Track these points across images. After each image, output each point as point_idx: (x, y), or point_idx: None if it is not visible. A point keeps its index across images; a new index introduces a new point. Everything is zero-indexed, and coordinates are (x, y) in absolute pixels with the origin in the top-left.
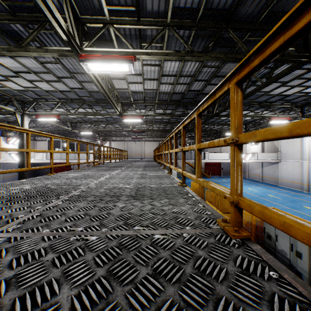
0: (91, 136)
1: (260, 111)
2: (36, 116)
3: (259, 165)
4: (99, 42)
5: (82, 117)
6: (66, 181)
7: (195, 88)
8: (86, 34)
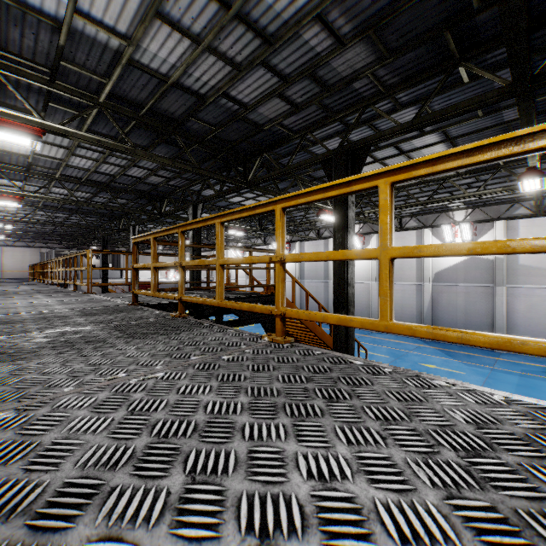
0: None
1: None
2: None
3: None
4: None
5: None
6: None
7: None
8: None
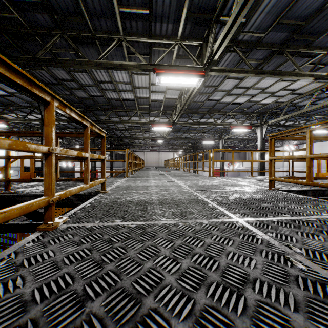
0: None
1: None
2: None
3: None
4: None
5: None
6: None
7: None
8: None
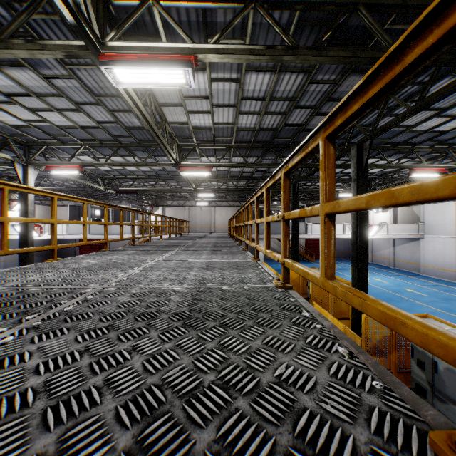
0: (134, 199)
1: (395, 158)
2: (47, 168)
3: (389, 243)
4: (136, 37)
5: (119, 169)
6: (70, 274)
7: (295, 121)
8: (113, 21)
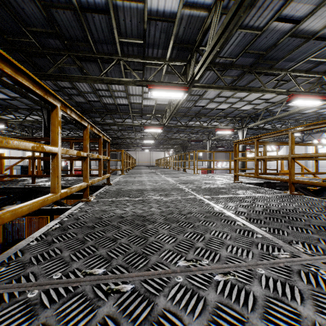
0: None
1: None
2: None
3: None
4: None
5: None
6: None
7: None
8: None
